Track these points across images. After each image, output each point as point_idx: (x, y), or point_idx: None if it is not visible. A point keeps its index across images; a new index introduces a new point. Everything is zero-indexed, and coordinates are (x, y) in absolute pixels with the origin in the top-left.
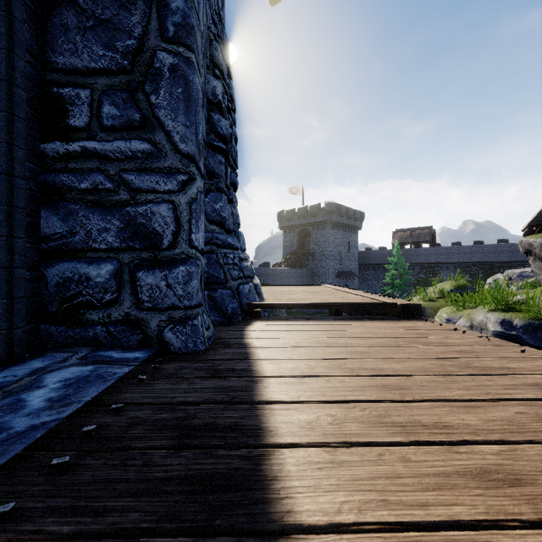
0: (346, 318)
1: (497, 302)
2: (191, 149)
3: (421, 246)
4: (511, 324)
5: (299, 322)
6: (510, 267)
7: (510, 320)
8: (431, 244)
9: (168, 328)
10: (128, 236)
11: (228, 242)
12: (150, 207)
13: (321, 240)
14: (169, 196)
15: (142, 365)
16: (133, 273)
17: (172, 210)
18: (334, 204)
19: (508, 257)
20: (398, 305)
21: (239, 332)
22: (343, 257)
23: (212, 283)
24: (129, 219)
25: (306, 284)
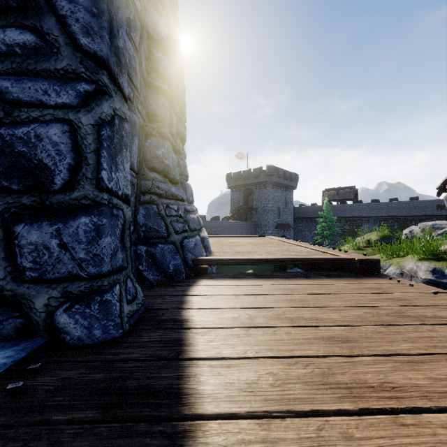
0: (301, 275)
1: (425, 252)
2: (101, 49)
3: (346, 202)
4: (442, 273)
5: (249, 280)
6: (420, 220)
7: (441, 269)
8: (354, 201)
9: (61, 308)
10: (0, 172)
11: (171, 192)
12: (34, 128)
13: (263, 198)
14: (64, 112)
15: (3, 377)
16: (8, 226)
17: (68, 133)
18: (273, 167)
19: (419, 211)
20: (355, 260)
21: (178, 297)
22: (281, 211)
23: (151, 237)
24: (3, 146)
25: (250, 234)
